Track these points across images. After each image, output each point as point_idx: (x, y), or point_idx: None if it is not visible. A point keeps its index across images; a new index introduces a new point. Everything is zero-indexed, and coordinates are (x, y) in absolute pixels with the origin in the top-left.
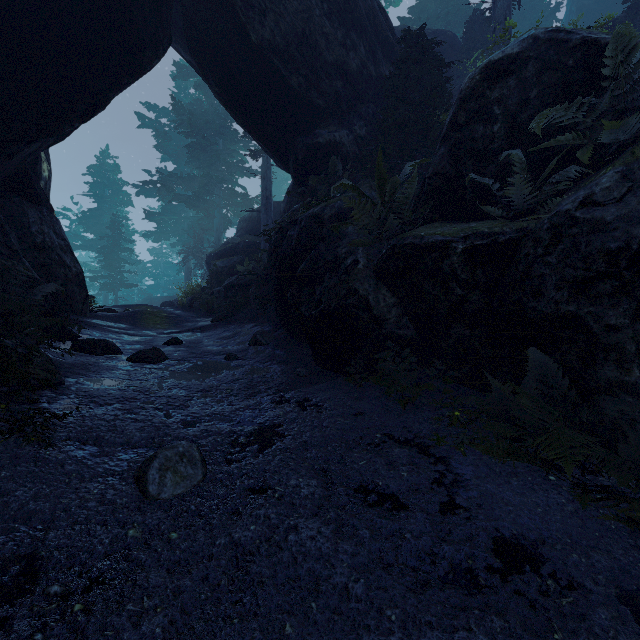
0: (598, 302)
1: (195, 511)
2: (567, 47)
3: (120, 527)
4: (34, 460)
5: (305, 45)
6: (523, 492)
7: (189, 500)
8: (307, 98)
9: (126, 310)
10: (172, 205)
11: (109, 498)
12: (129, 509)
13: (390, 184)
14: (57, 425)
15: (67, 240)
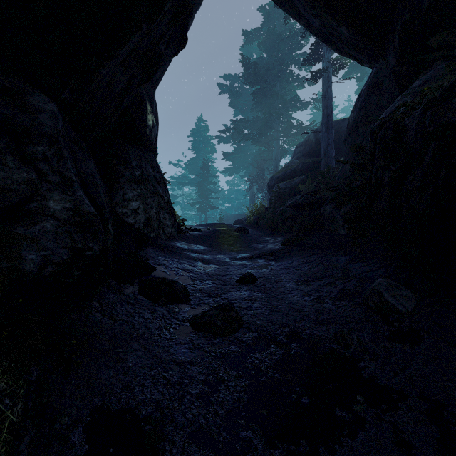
0: None
1: None
2: None
3: None
4: None
5: None
6: None
7: None
8: None
9: (208, 229)
10: (241, 146)
11: None
12: None
13: None
14: None
15: (161, 173)
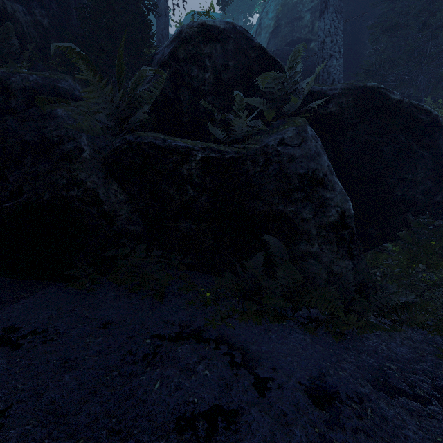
0: (296, 204)
1: None
2: (252, 44)
3: None
4: None
5: None
6: (283, 341)
7: None
8: None
9: None
10: None
11: None
12: None
13: (137, 75)
14: None
15: None
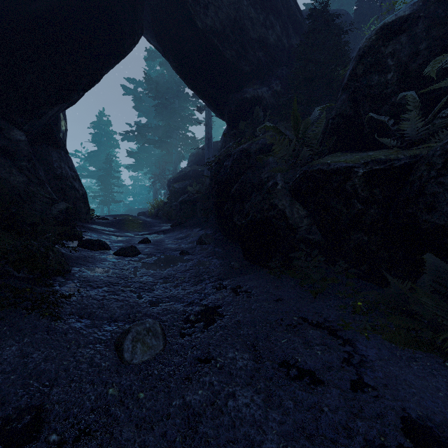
0: None
1: (157, 375)
2: None
3: (103, 386)
4: (47, 330)
5: (236, 27)
6: (423, 376)
7: (153, 365)
8: (237, 66)
9: (114, 218)
10: (145, 146)
11: (96, 361)
12: (110, 371)
13: (303, 124)
14: (64, 303)
15: (76, 172)
